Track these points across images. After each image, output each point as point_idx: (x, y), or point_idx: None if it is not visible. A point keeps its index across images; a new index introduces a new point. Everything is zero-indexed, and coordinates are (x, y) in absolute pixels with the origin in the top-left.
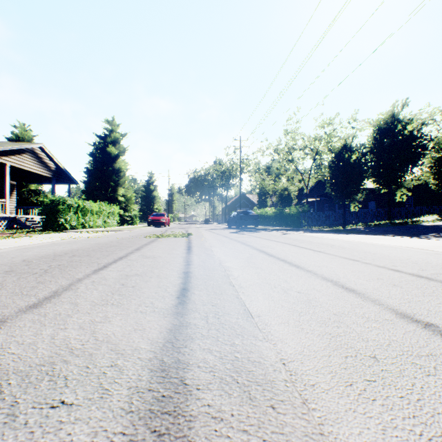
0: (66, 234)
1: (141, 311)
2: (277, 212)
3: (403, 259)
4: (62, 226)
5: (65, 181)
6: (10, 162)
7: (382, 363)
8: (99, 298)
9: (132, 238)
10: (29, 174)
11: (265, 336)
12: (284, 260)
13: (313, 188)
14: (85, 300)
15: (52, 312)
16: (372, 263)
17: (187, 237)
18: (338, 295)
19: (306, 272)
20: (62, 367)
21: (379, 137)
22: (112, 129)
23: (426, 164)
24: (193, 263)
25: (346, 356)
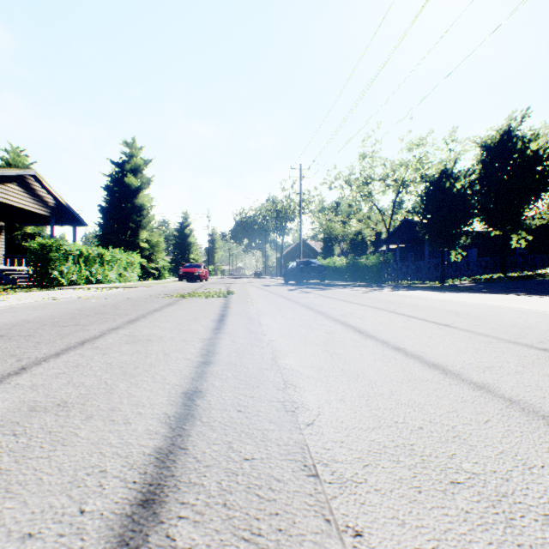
0: (52, 292)
1: None
2: (349, 262)
3: None
4: (56, 280)
5: (69, 221)
6: None
7: None
8: None
9: (142, 299)
10: (18, 211)
11: None
12: (402, 349)
13: (395, 232)
14: None
15: None
16: None
17: (225, 298)
18: None
19: (483, 393)
20: None
21: (489, 161)
22: (133, 154)
23: None
24: (216, 358)
25: None
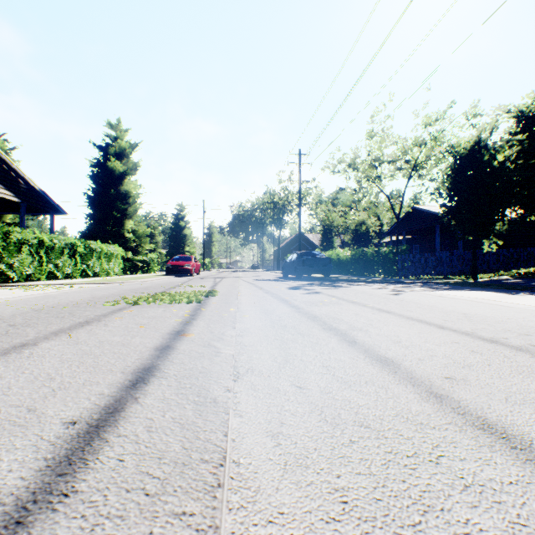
0: None
1: None
2: (355, 254)
3: None
4: (3, 275)
5: (45, 209)
6: None
7: None
8: None
9: (65, 307)
10: None
11: None
12: None
13: (401, 222)
14: None
15: None
16: None
17: (198, 304)
18: None
19: None
20: None
21: (528, 132)
22: (118, 136)
23: None
24: None
25: None
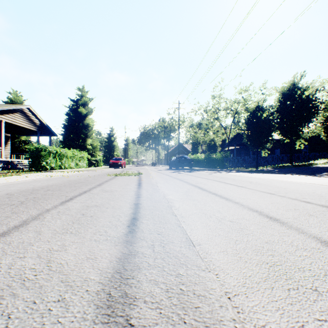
0: (46, 173)
1: (95, 239)
2: (206, 157)
3: (310, 192)
4: (44, 167)
5: (47, 133)
6: (4, 119)
7: (326, 297)
8: (60, 227)
9: (96, 176)
10: (19, 128)
11: (207, 266)
12: (215, 194)
13: (233, 139)
14: (48, 229)
15: (16, 240)
16: (286, 196)
17: (138, 176)
18: (265, 224)
19: (235, 203)
20: (9, 302)
21: (283, 100)
22: (83, 95)
23: (318, 121)
24: (142, 196)
25: (288, 289)
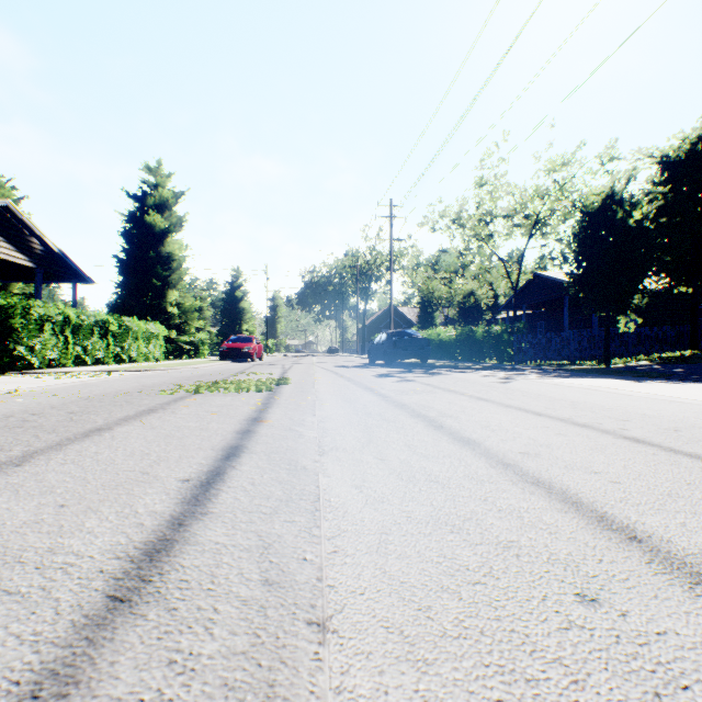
0: None
1: None
2: (461, 334)
3: None
4: (22, 360)
5: (66, 276)
6: None
7: None
8: None
9: (117, 396)
10: None
11: None
12: None
13: (520, 293)
14: None
15: None
16: None
17: (269, 393)
18: None
19: None
20: None
21: (675, 182)
22: (158, 183)
23: None
24: None
25: None
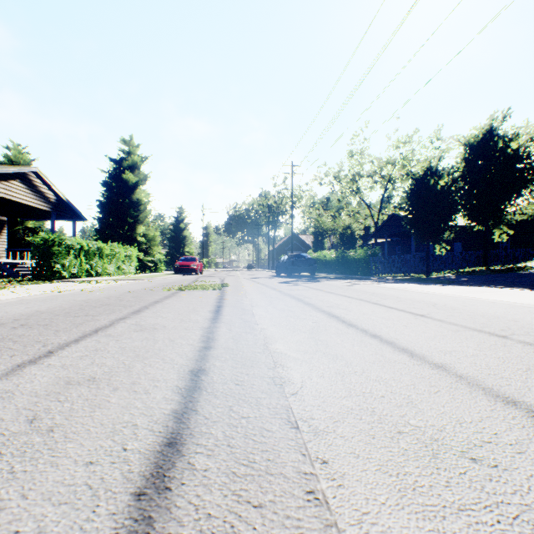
0: (56, 285)
1: None
2: (338, 256)
3: None
4: (58, 273)
5: (69, 216)
6: None
7: None
8: None
9: (142, 291)
10: (20, 207)
11: None
12: (378, 336)
13: (383, 226)
14: None
15: None
16: None
17: (220, 290)
18: None
19: (439, 371)
20: None
21: (472, 159)
22: (130, 151)
23: (532, 194)
24: (215, 344)
25: None
